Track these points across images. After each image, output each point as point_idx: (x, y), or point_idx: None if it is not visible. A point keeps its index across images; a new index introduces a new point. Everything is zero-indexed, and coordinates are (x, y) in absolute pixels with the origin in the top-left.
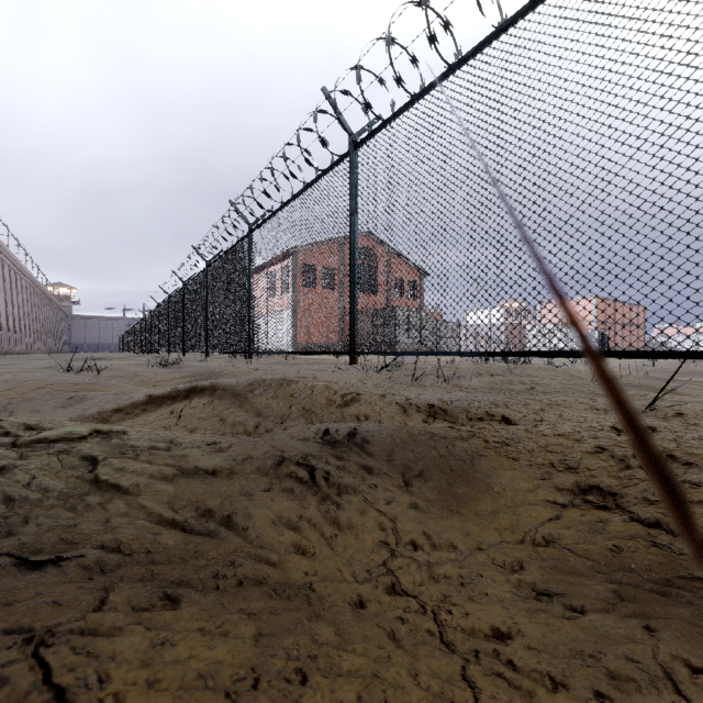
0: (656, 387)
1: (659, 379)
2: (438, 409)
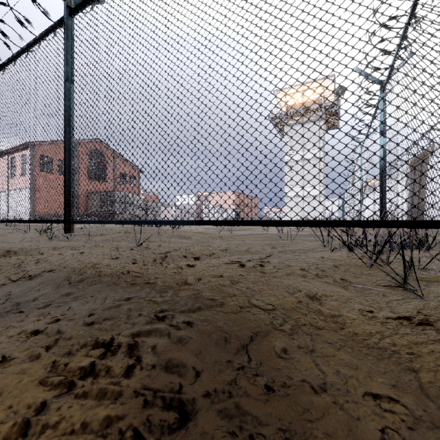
0: (186, 236)
1: (197, 232)
2: (13, 251)
